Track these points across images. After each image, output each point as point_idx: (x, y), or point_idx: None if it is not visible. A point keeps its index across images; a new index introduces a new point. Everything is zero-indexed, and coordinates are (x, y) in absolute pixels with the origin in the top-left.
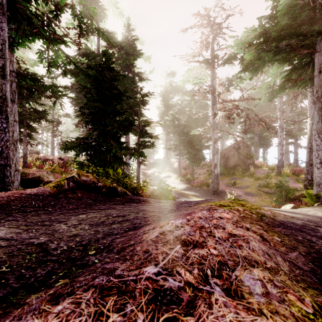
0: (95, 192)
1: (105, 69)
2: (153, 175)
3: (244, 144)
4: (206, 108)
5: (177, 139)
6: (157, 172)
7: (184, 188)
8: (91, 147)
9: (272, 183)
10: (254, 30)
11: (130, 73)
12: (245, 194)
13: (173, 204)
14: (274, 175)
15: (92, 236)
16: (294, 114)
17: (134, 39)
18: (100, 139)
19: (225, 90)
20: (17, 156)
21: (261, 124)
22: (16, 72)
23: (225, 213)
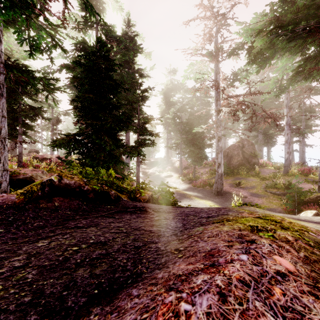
0: (79, 199)
1: (100, 57)
2: (153, 175)
3: (248, 142)
4: (208, 106)
5: (178, 137)
6: (158, 171)
7: (186, 189)
8: (84, 144)
9: (280, 183)
10: (265, 16)
11: (130, 70)
12: (251, 196)
13: (177, 214)
14: (281, 175)
15: (16, 318)
16: (301, 111)
17: (134, 35)
18: (93, 135)
19: (229, 85)
20: (6, 154)
21: (267, 121)
22: (5, 64)
23: (276, 255)
